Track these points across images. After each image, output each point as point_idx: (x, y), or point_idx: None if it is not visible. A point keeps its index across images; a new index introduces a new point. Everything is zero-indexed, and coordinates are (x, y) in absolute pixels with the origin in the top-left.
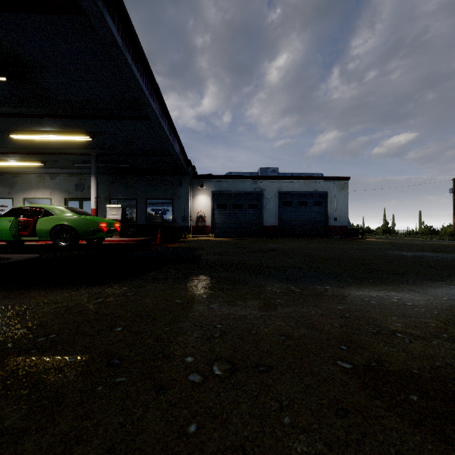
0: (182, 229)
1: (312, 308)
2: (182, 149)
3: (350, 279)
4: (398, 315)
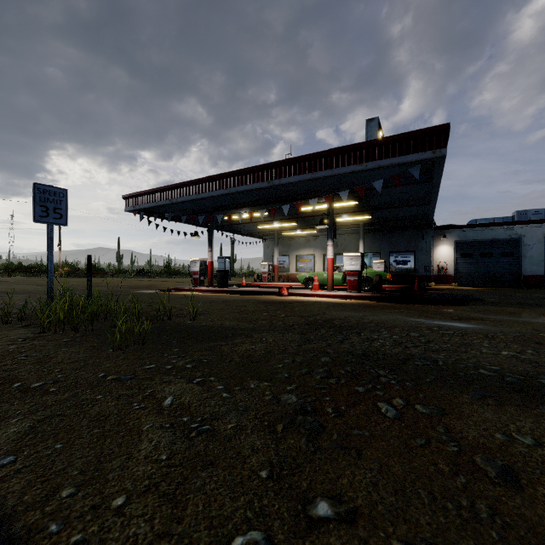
0: (424, 278)
1: None
2: None
3: None
4: None
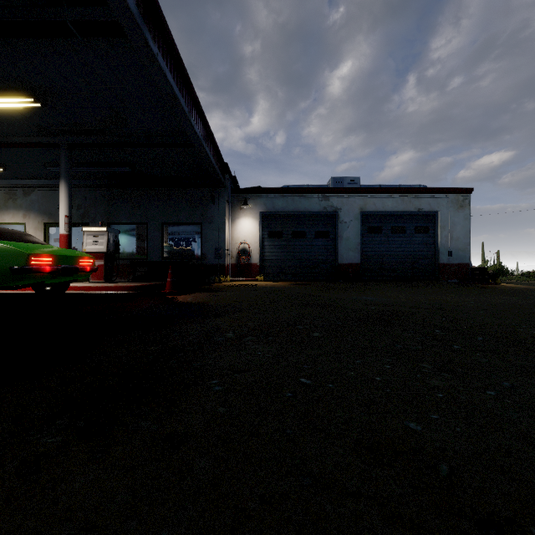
0: (215, 268)
1: None
2: (210, 137)
3: None
4: None
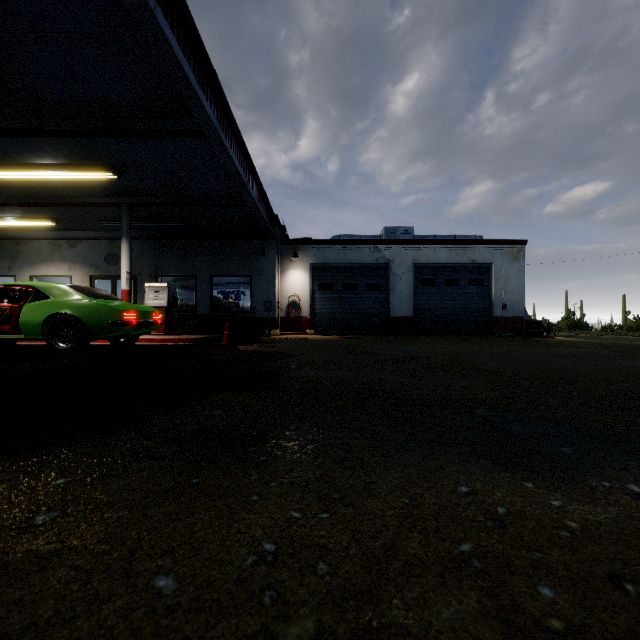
0: (265, 322)
1: None
2: (263, 196)
3: None
4: None
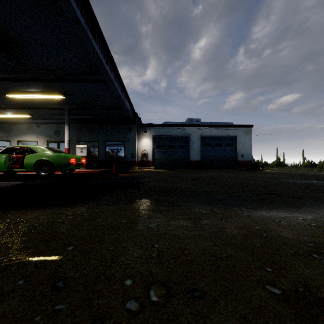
0: (131, 163)
1: (234, 228)
2: (131, 105)
3: (260, 201)
4: (308, 235)
